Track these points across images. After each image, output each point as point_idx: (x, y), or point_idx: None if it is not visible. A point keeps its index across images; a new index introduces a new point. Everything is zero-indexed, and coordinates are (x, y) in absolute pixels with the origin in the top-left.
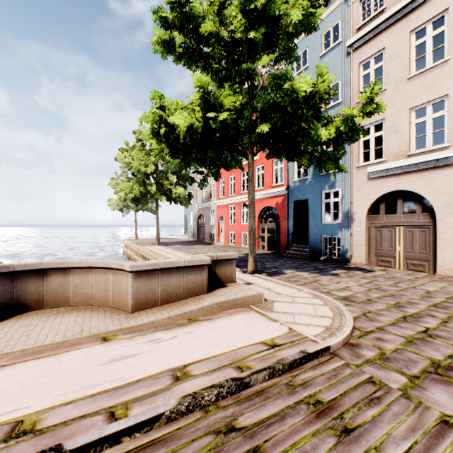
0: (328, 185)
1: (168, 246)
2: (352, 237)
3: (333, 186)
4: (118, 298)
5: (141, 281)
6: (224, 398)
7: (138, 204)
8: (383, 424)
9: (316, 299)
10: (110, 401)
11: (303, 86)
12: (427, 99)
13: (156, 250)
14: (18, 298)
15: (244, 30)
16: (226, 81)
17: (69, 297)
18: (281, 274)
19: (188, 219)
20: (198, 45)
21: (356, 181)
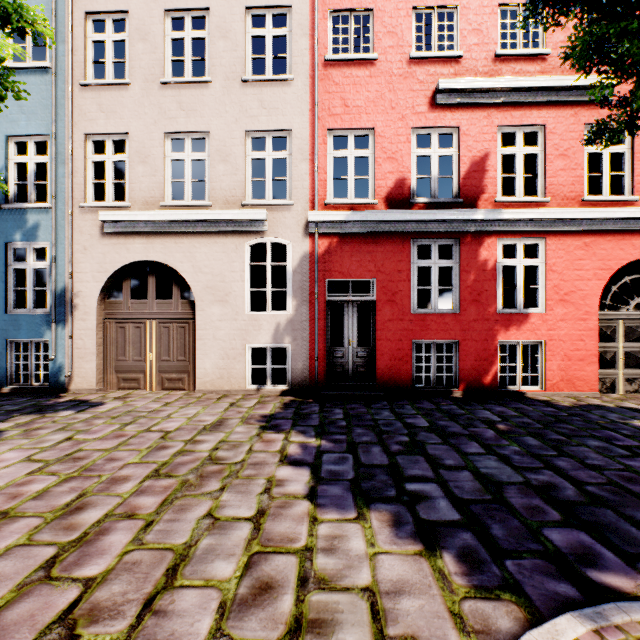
0: (21, 233)
1: None
2: (74, 341)
3: (33, 236)
4: None
5: None
6: None
7: None
8: None
9: None
10: None
11: None
12: (186, 127)
13: None
14: None
15: None
16: None
17: None
18: None
19: None
20: None
21: (81, 234)
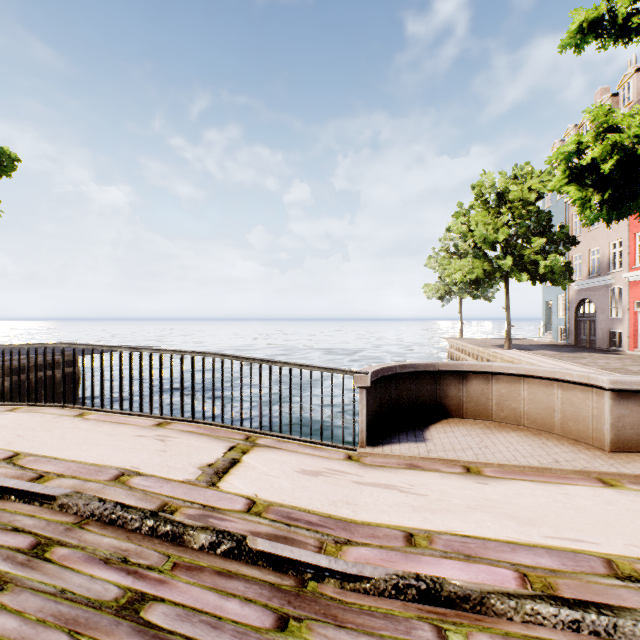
0: None
1: (528, 352)
2: None
3: None
4: (574, 424)
5: (625, 406)
6: None
7: (477, 288)
8: None
9: None
10: None
11: None
12: None
13: (515, 356)
14: (440, 401)
15: None
16: None
17: (490, 410)
18: None
19: (552, 308)
20: None
21: None
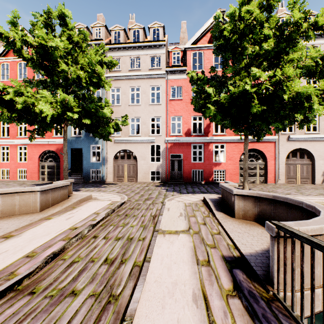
0: (94, 142)
1: None
2: (107, 169)
3: (97, 143)
4: (25, 208)
5: (43, 195)
6: (112, 213)
7: None
8: (142, 206)
9: (110, 194)
10: (87, 220)
11: (107, 112)
12: (135, 116)
13: None
14: None
15: (87, 83)
16: (60, 87)
17: None
18: (81, 190)
19: None
20: (43, 60)
21: (109, 143)
